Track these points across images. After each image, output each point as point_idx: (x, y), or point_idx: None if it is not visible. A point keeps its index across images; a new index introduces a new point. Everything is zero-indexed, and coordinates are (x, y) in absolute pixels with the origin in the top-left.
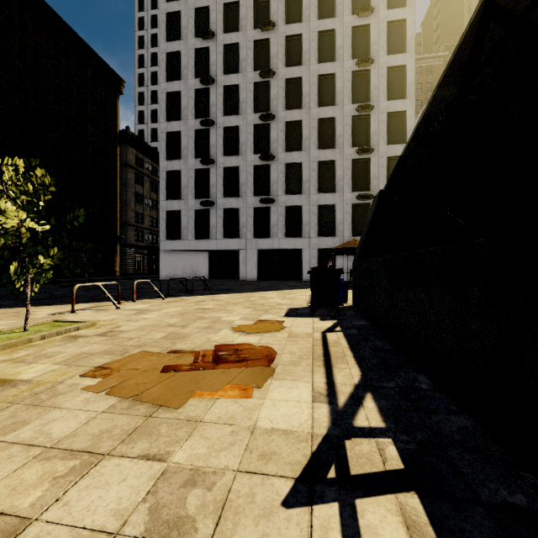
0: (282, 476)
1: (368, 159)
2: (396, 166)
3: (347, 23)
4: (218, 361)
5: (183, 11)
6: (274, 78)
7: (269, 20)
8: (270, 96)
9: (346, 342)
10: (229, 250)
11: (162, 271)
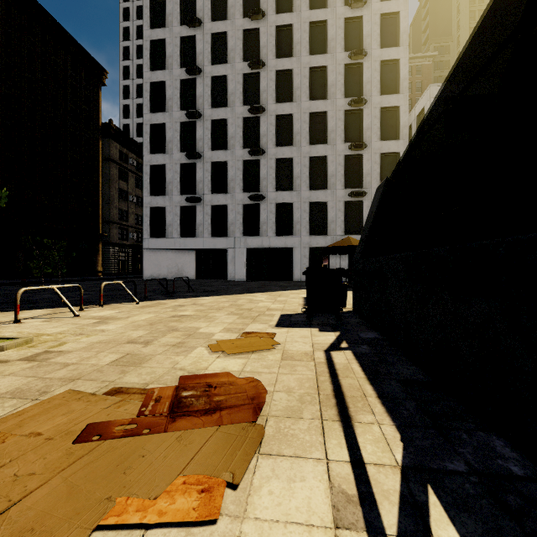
0: None
1: (361, 155)
2: (389, 162)
3: (339, 14)
4: (177, 413)
5: None
6: (264, 70)
7: (258, 8)
8: (259, 88)
9: (360, 368)
10: (216, 248)
11: (146, 271)
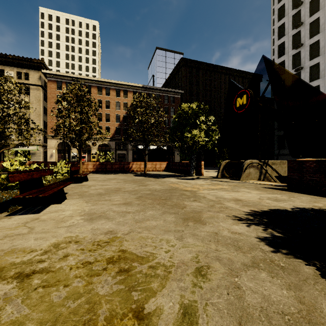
0: None
1: None
2: None
3: None
4: None
5: (286, 40)
6: None
7: None
8: None
9: None
10: None
11: None
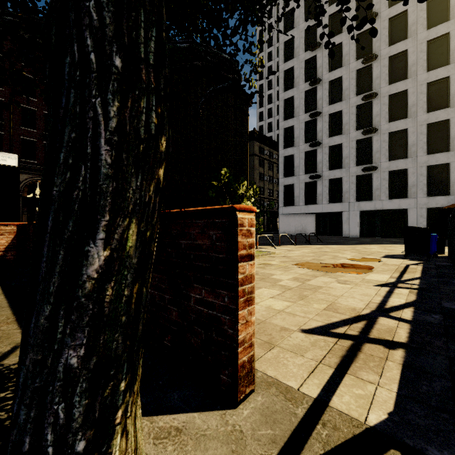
0: (373, 284)
1: None
2: None
3: None
4: (344, 267)
5: (296, 36)
6: (376, 60)
7: (371, 13)
8: (372, 77)
9: (421, 269)
10: (333, 212)
11: (280, 229)
